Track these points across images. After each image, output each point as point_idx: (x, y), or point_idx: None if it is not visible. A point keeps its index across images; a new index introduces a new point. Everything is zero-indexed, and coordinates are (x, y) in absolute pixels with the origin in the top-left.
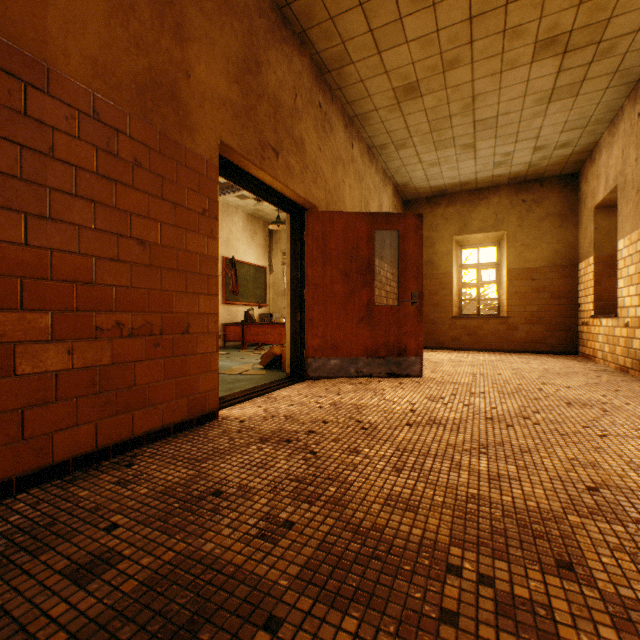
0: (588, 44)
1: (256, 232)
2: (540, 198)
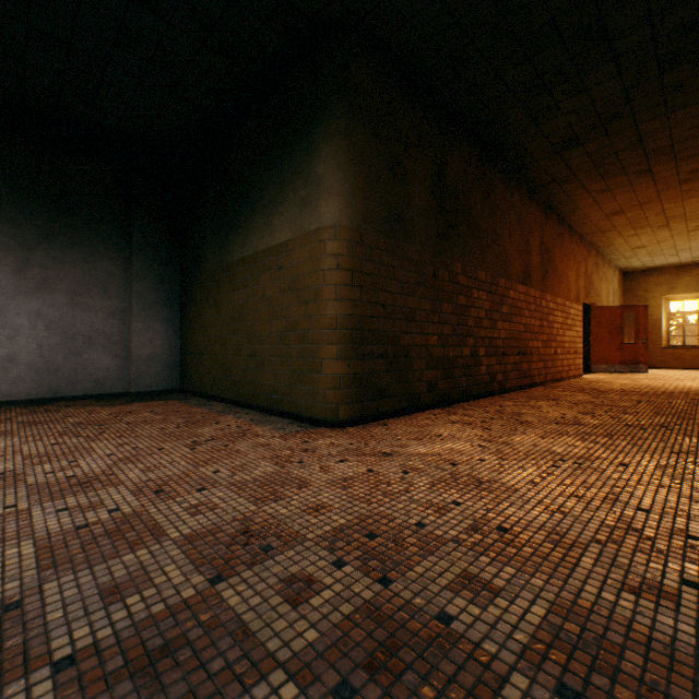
0: None
1: None
2: None
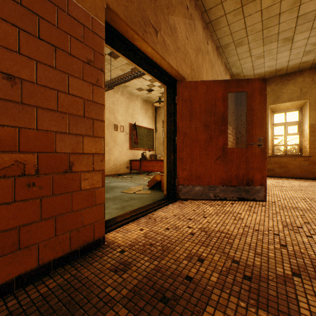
0: None
1: (148, 110)
2: None
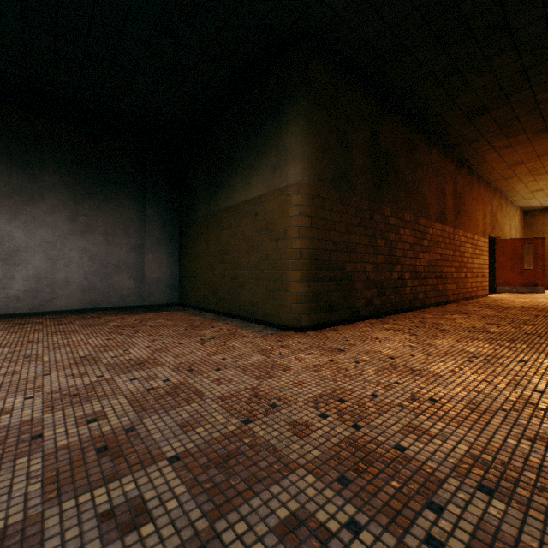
0: None
1: None
2: None
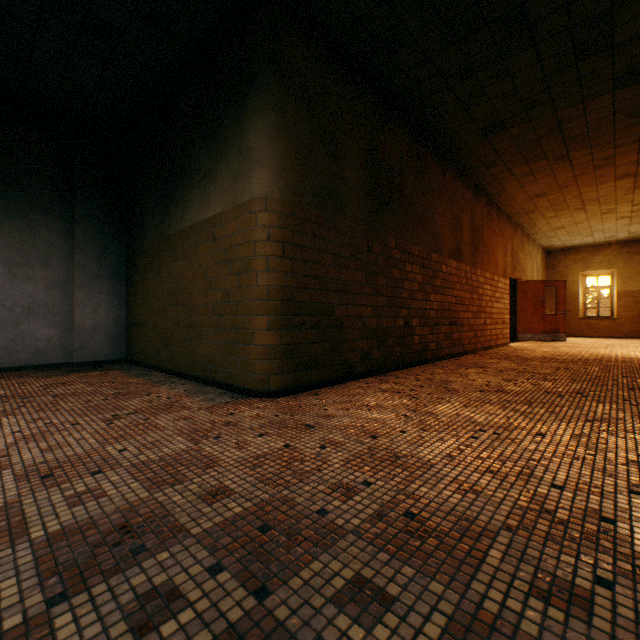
0: (639, 216)
1: None
2: (638, 251)
